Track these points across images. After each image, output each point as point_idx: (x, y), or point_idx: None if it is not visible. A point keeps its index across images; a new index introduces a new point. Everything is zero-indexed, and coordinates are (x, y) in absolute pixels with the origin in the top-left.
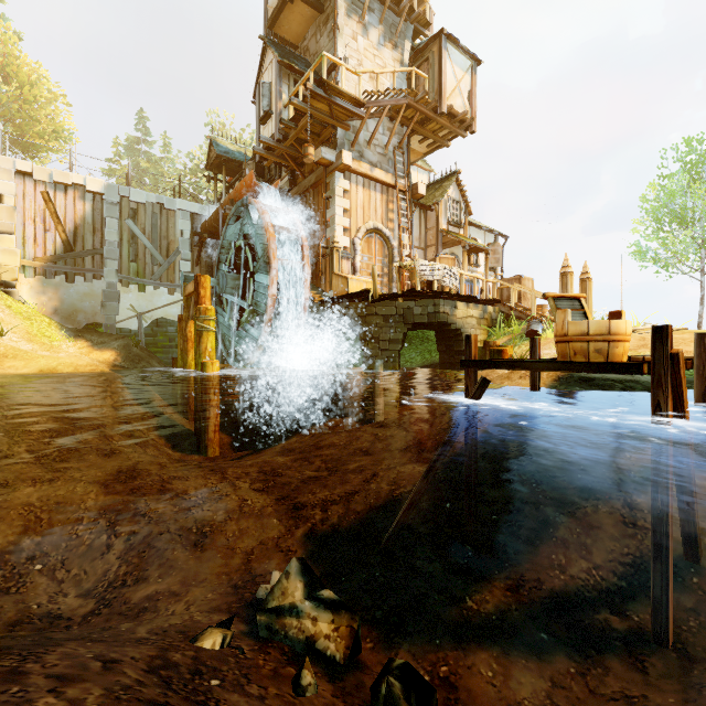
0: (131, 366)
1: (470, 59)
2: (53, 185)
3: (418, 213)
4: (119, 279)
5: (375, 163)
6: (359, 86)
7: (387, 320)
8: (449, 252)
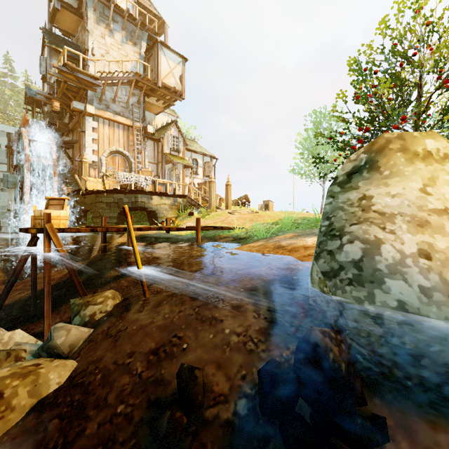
0: None
1: (181, 57)
2: None
3: (153, 143)
4: None
5: (119, 112)
6: (94, 68)
7: (108, 205)
8: (171, 166)
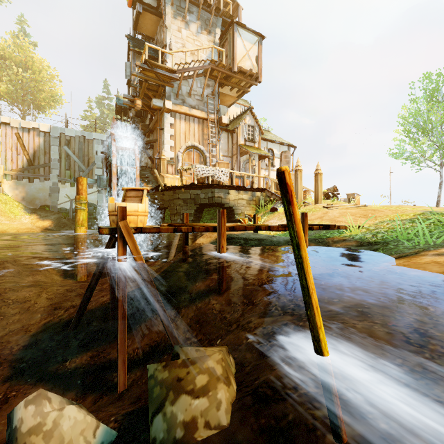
0: (58, 229)
1: (257, 35)
2: (22, 129)
3: (227, 135)
4: (59, 180)
5: (194, 106)
6: (172, 61)
7: (185, 202)
8: (246, 158)
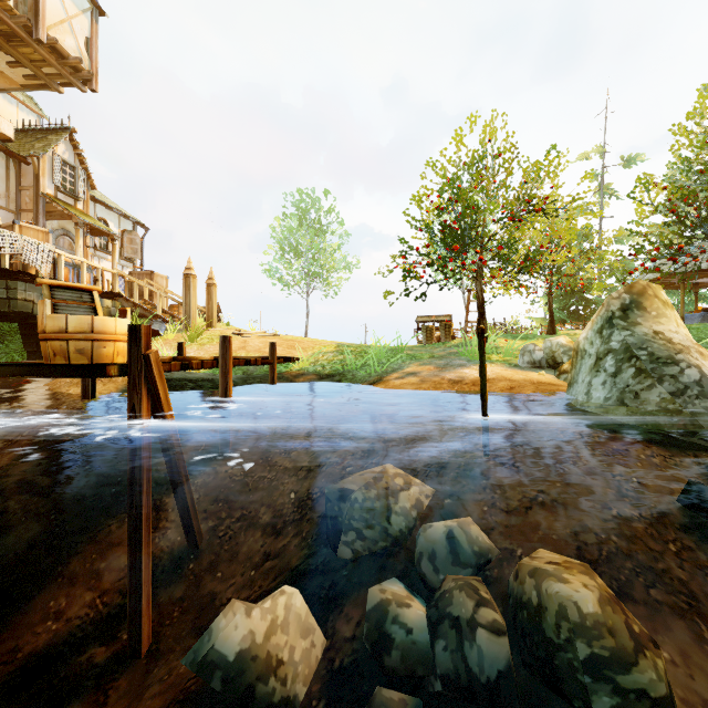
0: None
1: None
2: None
3: (4, 160)
4: None
5: None
6: None
7: None
8: (59, 225)
